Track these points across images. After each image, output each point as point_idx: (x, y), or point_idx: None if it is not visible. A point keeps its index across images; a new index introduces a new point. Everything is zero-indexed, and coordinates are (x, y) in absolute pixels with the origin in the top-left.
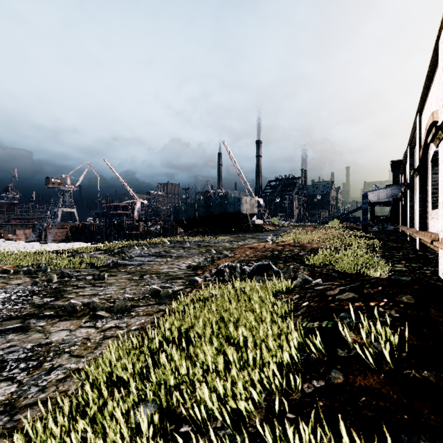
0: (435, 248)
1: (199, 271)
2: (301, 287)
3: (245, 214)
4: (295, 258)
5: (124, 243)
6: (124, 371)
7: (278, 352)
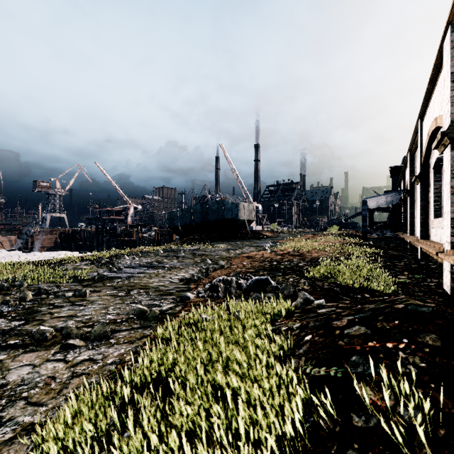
0: (438, 259)
1: (192, 285)
2: (302, 309)
3: (243, 221)
4: (295, 270)
5: (114, 252)
6: (82, 437)
7: (277, 425)
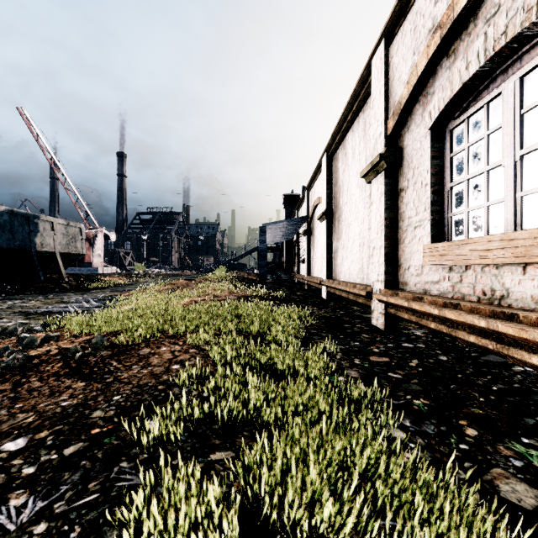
0: None
1: None
2: None
3: (50, 255)
4: None
5: None
6: None
7: None
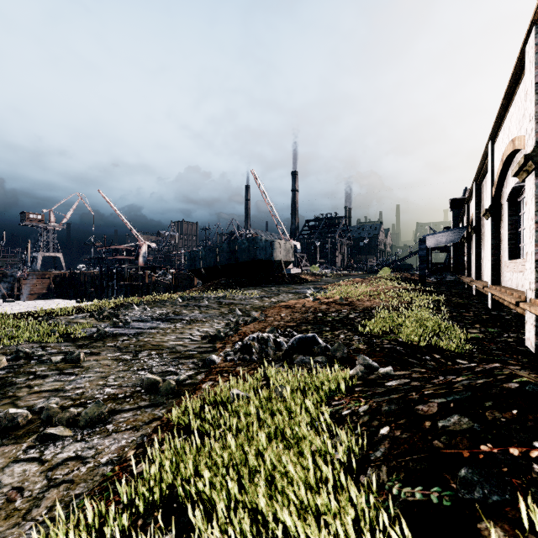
0: (517, 309)
1: (218, 344)
2: (364, 379)
3: (279, 262)
4: (345, 323)
5: (120, 301)
6: None
7: None
